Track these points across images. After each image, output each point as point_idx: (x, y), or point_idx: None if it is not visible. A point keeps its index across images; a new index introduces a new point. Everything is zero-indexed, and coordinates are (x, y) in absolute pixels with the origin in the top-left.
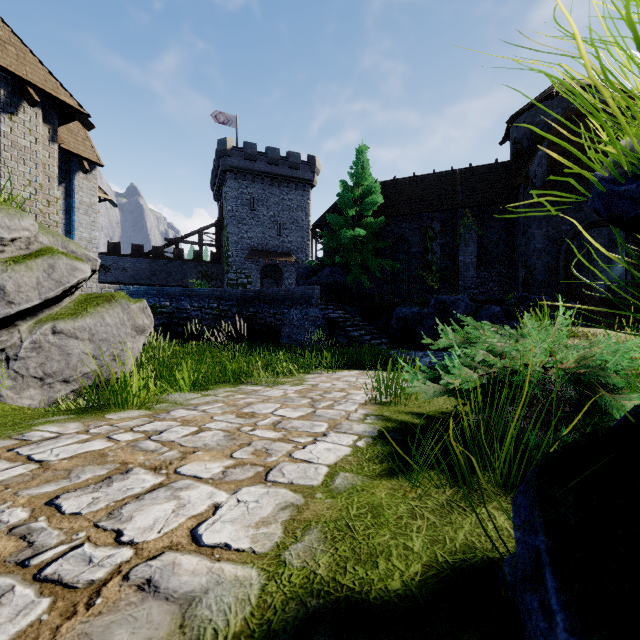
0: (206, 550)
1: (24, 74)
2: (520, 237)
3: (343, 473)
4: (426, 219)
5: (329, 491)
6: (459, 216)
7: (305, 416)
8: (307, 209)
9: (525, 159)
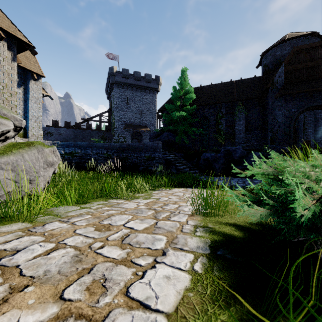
0: None
1: None
2: (269, 115)
3: None
4: (218, 107)
5: None
6: (235, 105)
7: (149, 228)
8: (155, 103)
9: (270, 75)
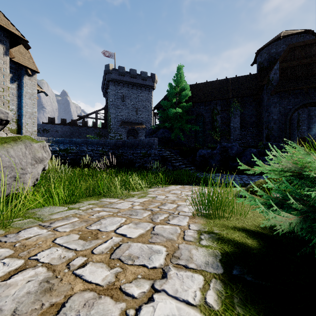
0: None
1: None
2: (264, 112)
3: None
4: (213, 104)
5: None
6: (231, 102)
7: (144, 235)
8: (151, 101)
9: (265, 72)
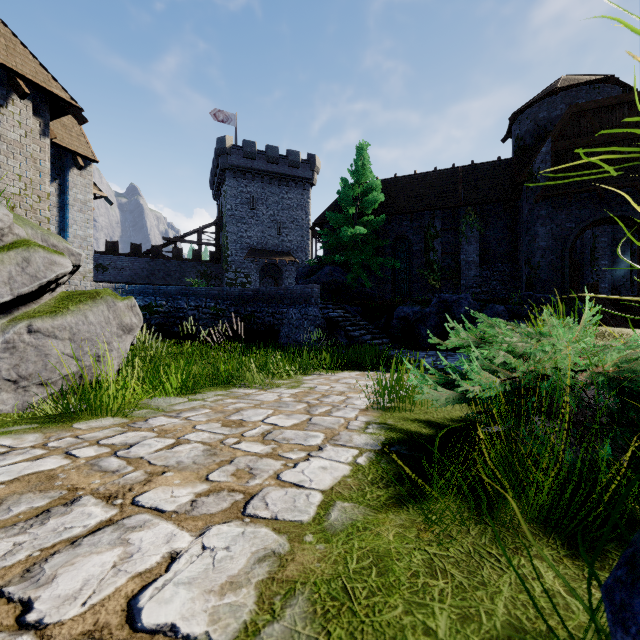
0: (142, 639)
1: (13, 65)
2: (523, 235)
3: (340, 502)
4: (427, 217)
5: (322, 531)
6: (461, 214)
7: (299, 425)
8: (307, 208)
9: (528, 156)
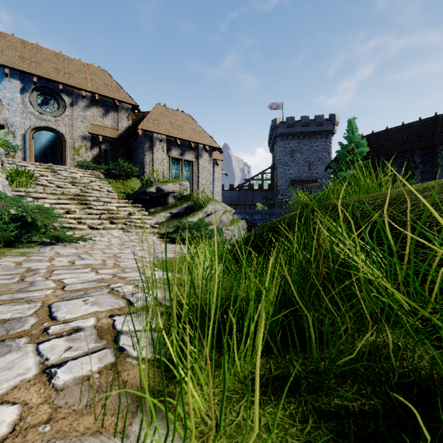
0: None
1: (204, 142)
2: None
3: None
4: (408, 155)
5: None
6: (437, 151)
7: None
8: (329, 150)
9: None
